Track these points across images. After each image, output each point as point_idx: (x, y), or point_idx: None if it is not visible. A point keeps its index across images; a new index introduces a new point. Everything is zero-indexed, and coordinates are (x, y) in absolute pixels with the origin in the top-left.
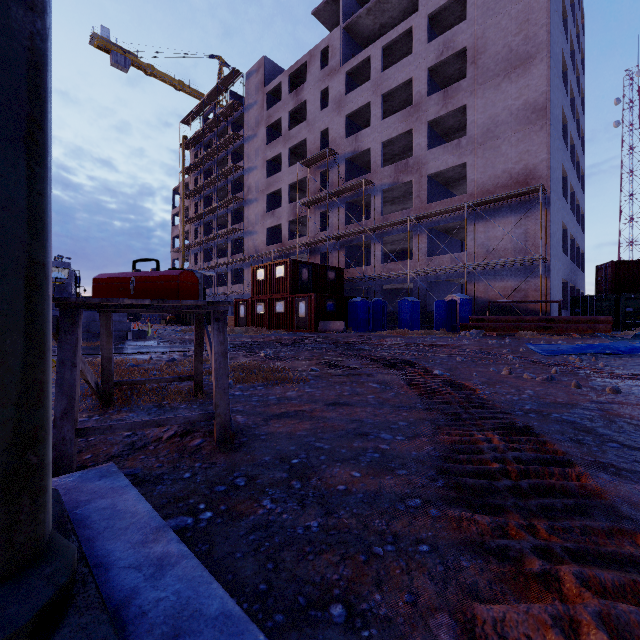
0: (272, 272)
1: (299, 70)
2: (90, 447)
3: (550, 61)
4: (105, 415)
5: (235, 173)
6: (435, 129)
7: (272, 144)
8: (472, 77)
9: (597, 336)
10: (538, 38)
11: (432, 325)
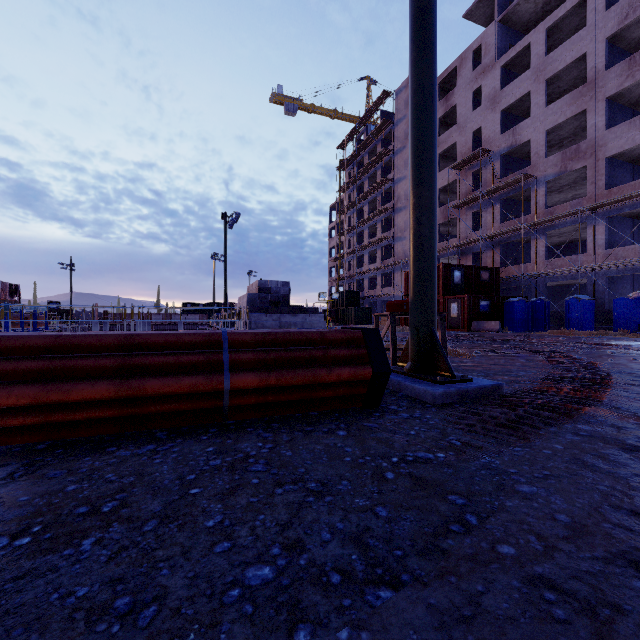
0: None
1: (449, 75)
2: None
3: None
4: None
5: (385, 185)
6: (618, 102)
7: None
8: None
9: None
10: None
11: (612, 325)
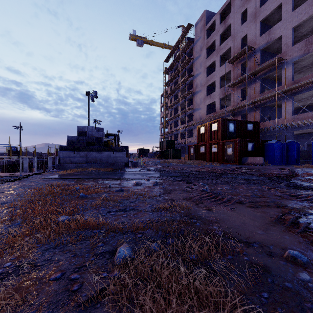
0: (209, 128)
1: (226, 8)
2: None
3: None
4: None
5: (189, 79)
6: None
7: (209, 57)
8: None
9: None
10: None
11: None
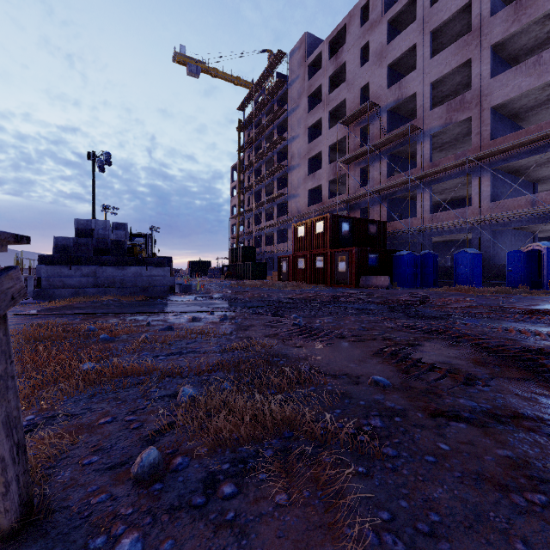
0: (312, 228)
1: (338, 35)
2: None
3: None
4: None
5: (280, 144)
6: (500, 54)
7: (313, 111)
8: None
9: None
10: None
11: (498, 281)
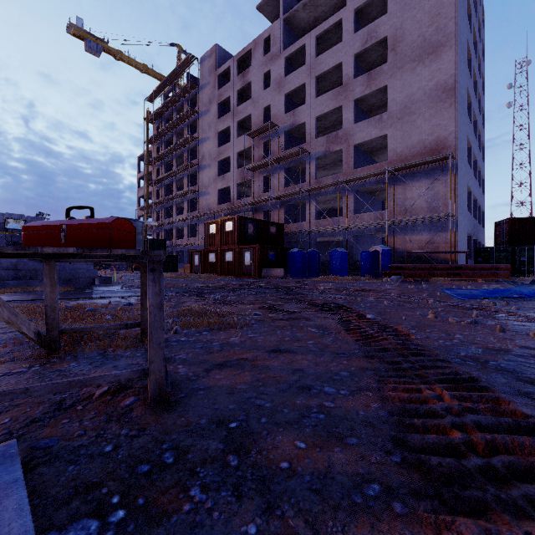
0: (222, 227)
1: (245, 56)
2: (13, 407)
3: (458, 48)
4: (46, 365)
5: (191, 143)
6: (360, 106)
7: (222, 118)
8: (392, 62)
9: (498, 281)
10: (448, 29)
11: (358, 272)
